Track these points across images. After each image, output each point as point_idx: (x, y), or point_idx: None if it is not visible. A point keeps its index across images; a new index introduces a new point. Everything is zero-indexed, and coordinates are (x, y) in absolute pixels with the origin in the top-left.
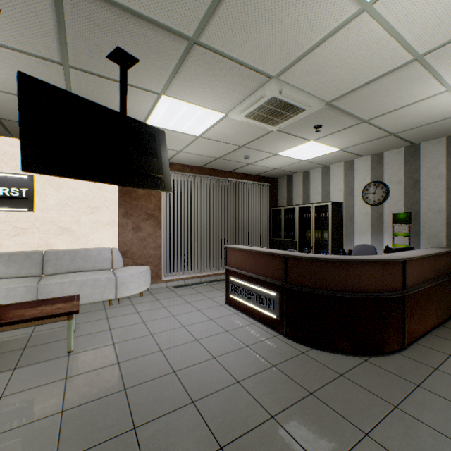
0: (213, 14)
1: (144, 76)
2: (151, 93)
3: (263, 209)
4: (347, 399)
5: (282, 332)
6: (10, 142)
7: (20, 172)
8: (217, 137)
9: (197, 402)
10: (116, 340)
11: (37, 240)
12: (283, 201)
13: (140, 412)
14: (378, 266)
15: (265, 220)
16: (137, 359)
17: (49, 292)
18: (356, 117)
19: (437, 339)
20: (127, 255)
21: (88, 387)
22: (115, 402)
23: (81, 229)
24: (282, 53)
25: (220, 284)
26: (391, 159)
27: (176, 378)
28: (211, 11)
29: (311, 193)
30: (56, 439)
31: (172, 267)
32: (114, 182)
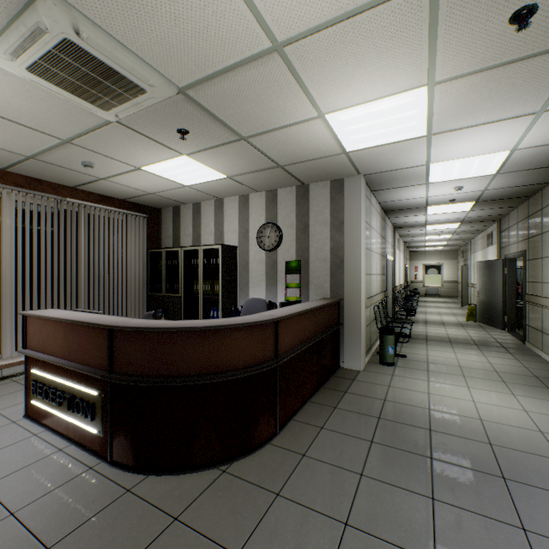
0: None
1: None
2: None
3: (137, 251)
4: None
5: (107, 456)
6: None
7: None
8: None
9: None
10: None
11: None
12: (169, 242)
13: None
14: (243, 332)
15: (140, 268)
16: None
17: None
18: (232, 129)
19: (315, 407)
20: None
21: None
22: None
23: None
24: None
25: None
26: (285, 199)
27: None
28: None
29: (202, 232)
30: None
31: None
32: None
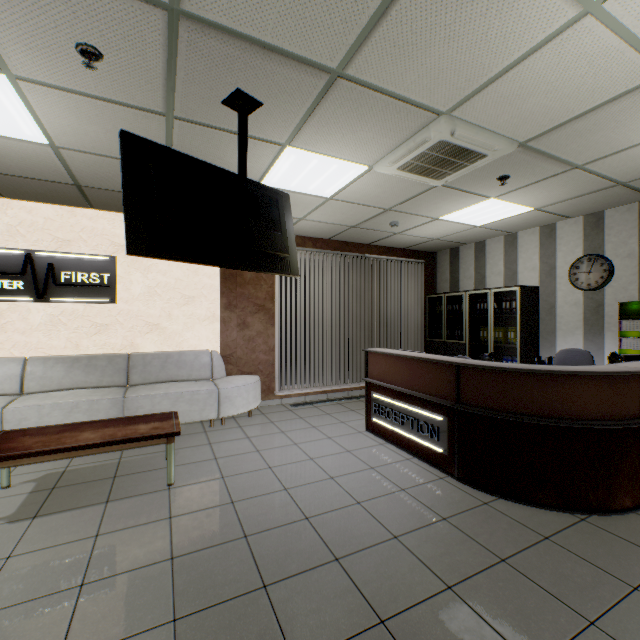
0: (368, 37)
1: (266, 123)
2: (272, 144)
3: (415, 297)
4: (558, 573)
5: (451, 473)
6: (89, 215)
7: (100, 252)
8: (354, 198)
9: (342, 559)
10: (225, 473)
11: (121, 340)
12: (444, 286)
13: (269, 567)
14: (601, 382)
15: (417, 313)
16: (256, 499)
17: (138, 407)
18: (564, 161)
19: None
20: (230, 360)
21: (199, 530)
22: (235, 551)
23: (173, 325)
24: (460, 80)
25: (354, 403)
26: (617, 221)
27: (310, 527)
28: (365, 34)
29: (487, 273)
30: (169, 591)
31: (289, 378)
32: (230, 265)
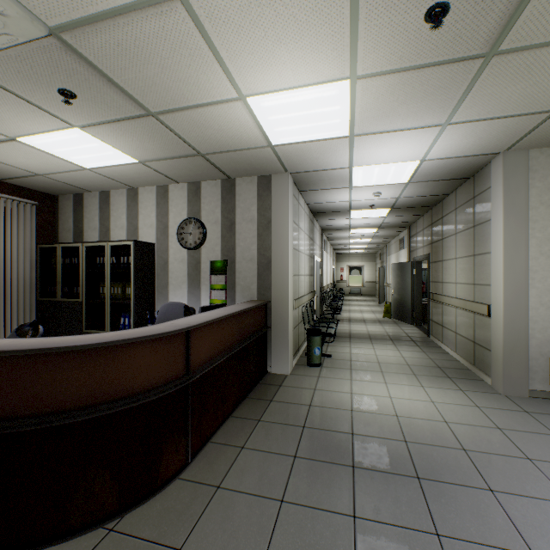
0: None
1: None
2: None
3: (21, 246)
4: None
5: None
6: None
7: None
8: None
9: None
10: None
11: None
12: (68, 236)
13: None
14: (141, 348)
15: (26, 267)
16: None
17: None
18: (135, 100)
19: (237, 422)
20: None
21: None
22: None
23: None
24: None
25: None
26: (209, 192)
27: None
28: None
29: (112, 226)
30: None
31: None
32: None
